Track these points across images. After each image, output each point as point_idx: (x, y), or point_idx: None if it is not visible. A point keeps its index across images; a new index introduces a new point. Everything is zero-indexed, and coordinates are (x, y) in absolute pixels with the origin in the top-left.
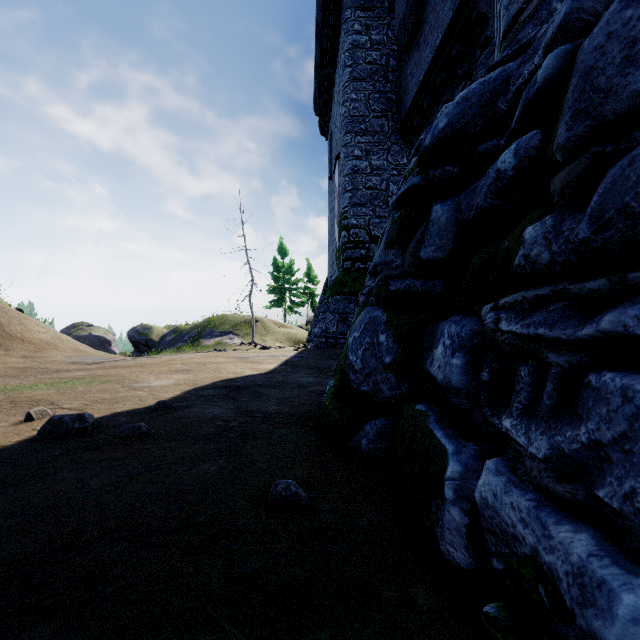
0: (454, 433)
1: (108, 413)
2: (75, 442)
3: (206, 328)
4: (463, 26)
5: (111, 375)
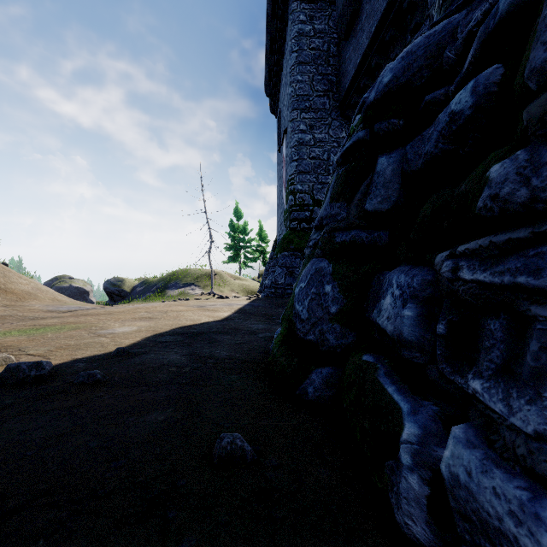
0: (408, 389)
1: (69, 359)
2: (29, 390)
3: (171, 280)
4: (396, 14)
5: (80, 322)
